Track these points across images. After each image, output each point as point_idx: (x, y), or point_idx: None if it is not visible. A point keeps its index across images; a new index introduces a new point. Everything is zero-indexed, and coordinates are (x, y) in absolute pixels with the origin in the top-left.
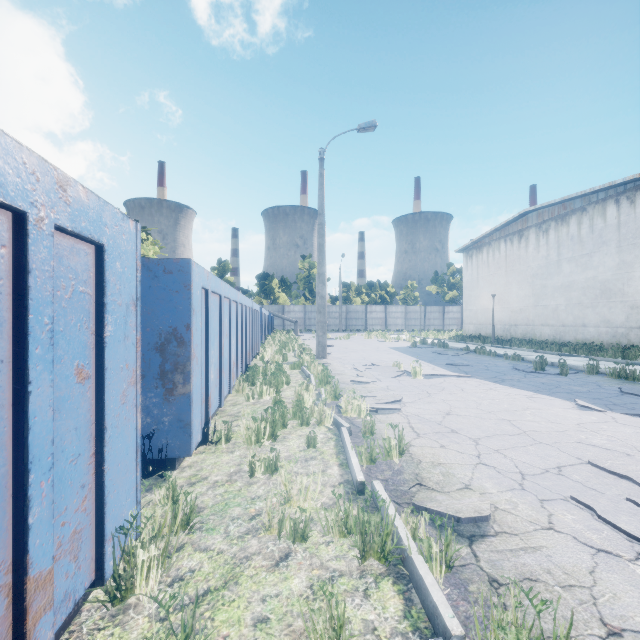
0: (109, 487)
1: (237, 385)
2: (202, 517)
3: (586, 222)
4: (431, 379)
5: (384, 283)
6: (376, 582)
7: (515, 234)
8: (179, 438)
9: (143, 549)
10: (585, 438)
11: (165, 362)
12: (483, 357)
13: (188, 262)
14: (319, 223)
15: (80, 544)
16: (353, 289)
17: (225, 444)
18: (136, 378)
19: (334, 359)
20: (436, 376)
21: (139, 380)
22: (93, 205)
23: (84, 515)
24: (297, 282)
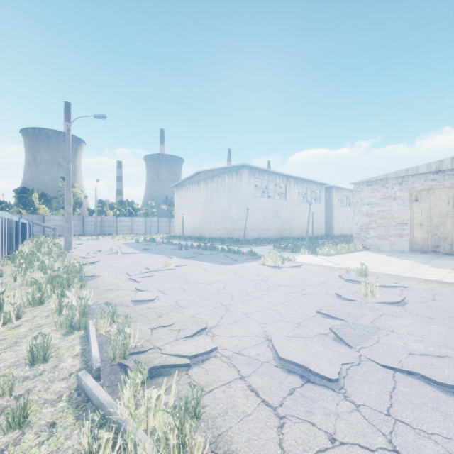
0: None
1: (2, 262)
2: None
3: (219, 182)
4: (125, 254)
5: (131, 202)
6: None
7: (196, 182)
8: None
9: None
10: (155, 264)
11: None
12: (167, 245)
13: None
14: (67, 168)
15: None
16: (107, 205)
17: None
18: None
19: (77, 250)
20: (129, 253)
21: None
22: None
23: None
24: (57, 197)
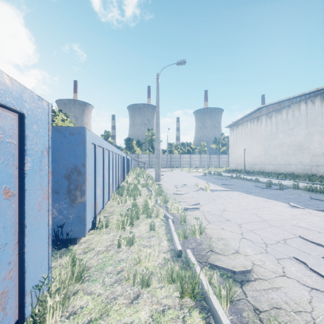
0: (28, 262)
1: (113, 196)
2: (90, 273)
3: (290, 112)
4: (214, 192)
5: (189, 143)
6: (189, 312)
7: (255, 118)
8: (78, 227)
9: (51, 297)
10: (296, 223)
11: (70, 184)
12: (240, 180)
13: (83, 128)
14: (156, 111)
15: (7, 299)
16: (174, 146)
17: (105, 229)
18: (48, 194)
19: (164, 182)
20: (217, 190)
21: (50, 195)
22: (16, 88)
23: (10, 281)
24: (145, 142)
